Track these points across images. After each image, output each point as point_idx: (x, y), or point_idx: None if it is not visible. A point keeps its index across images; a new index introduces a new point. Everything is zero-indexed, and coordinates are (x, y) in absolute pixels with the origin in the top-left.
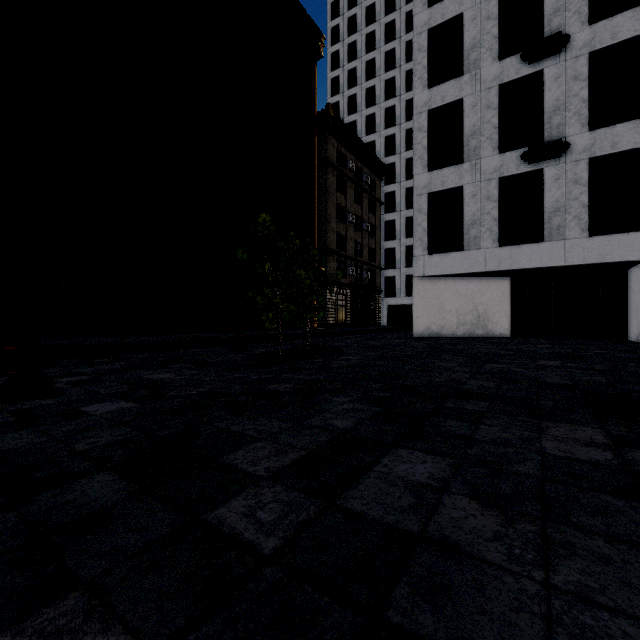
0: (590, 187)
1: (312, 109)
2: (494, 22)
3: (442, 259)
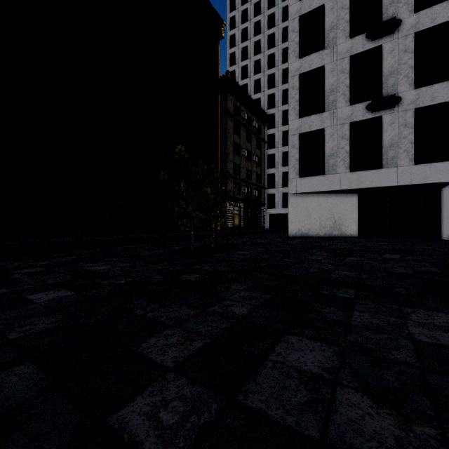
0: (415, 129)
1: (216, 74)
2: (346, 11)
3: (309, 181)
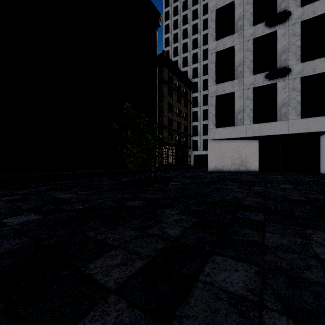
0: (301, 92)
1: (155, 53)
2: (251, 5)
3: (223, 130)
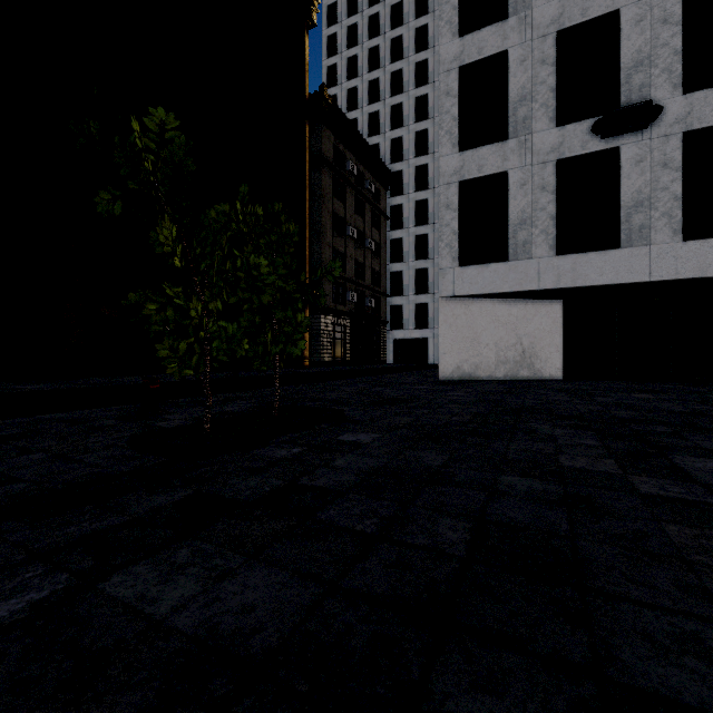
0: (683, 173)
1: (302, 89)
2: None
3: (479, 272)
